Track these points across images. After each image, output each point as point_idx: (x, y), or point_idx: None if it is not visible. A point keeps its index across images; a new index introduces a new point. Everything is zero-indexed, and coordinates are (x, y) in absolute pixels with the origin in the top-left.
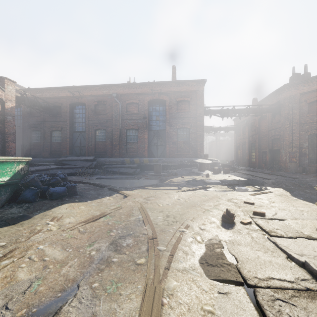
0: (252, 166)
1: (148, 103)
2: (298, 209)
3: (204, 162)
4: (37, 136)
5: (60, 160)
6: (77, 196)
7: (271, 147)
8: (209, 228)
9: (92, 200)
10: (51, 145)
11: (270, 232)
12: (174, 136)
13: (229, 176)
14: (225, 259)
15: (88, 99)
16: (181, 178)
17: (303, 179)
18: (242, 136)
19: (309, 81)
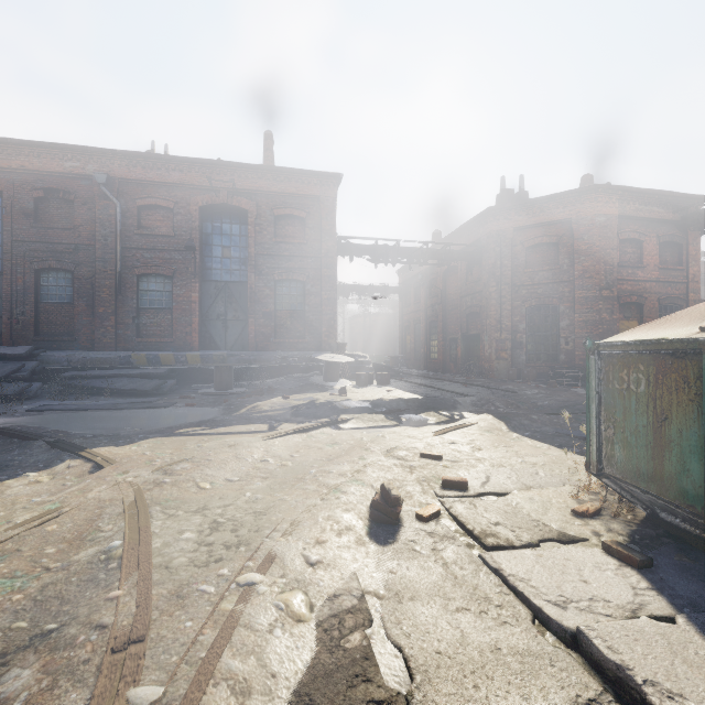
0: (433, 368)
1: (201, 213)
2: (527, 461)
3: (336, 361)
4: None
5: None
6: None
7: (466, 330)
8: (334, 551)
9: None
10: None
11: (483, 536)
12: (269, 299)
13: (389, 391)
14: (374, 678)
15: (13, 180)
16: (282, 400)
17: (522, 392)
18: (415, 306)
19: (527, 208)
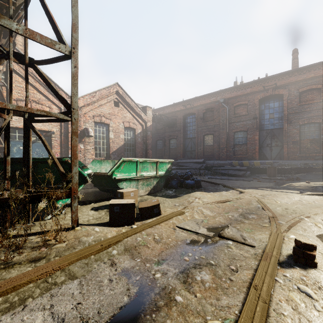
0: None
1: (259, 102)
2: None
3: None
4: (160, 144)
5: (177, 162)
6: (202, 188)
7: None
8: None
9: (214, 192)
10: (169, 151)
11: None
12: (295, 134)
13: None
14: None
15: (198, 109)
16: (305, 183)
17: None
18: None
19: None
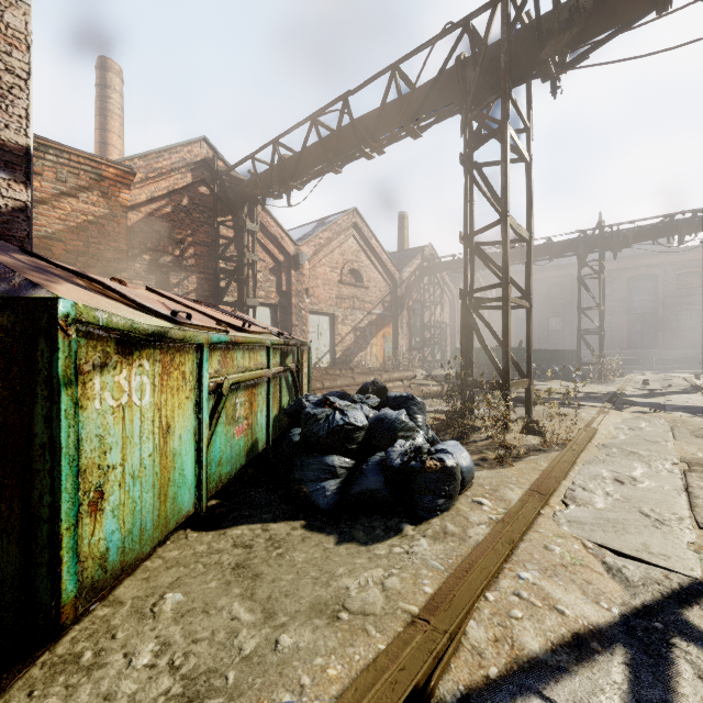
0: None
1: (626, 280)
2: None
3: None
4: None
5: None
6: None
7: None
8: None
9: None
10: None
11: None
12: (672, 321)
13: None
14: None
15: (539, 283)
16: (687, 370)
17: None
18: None
19: None
